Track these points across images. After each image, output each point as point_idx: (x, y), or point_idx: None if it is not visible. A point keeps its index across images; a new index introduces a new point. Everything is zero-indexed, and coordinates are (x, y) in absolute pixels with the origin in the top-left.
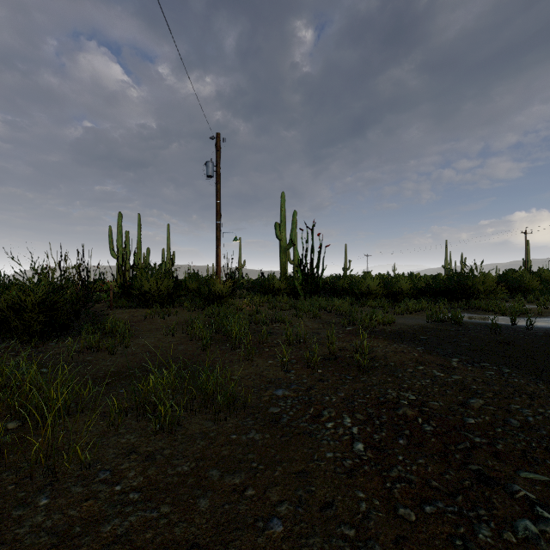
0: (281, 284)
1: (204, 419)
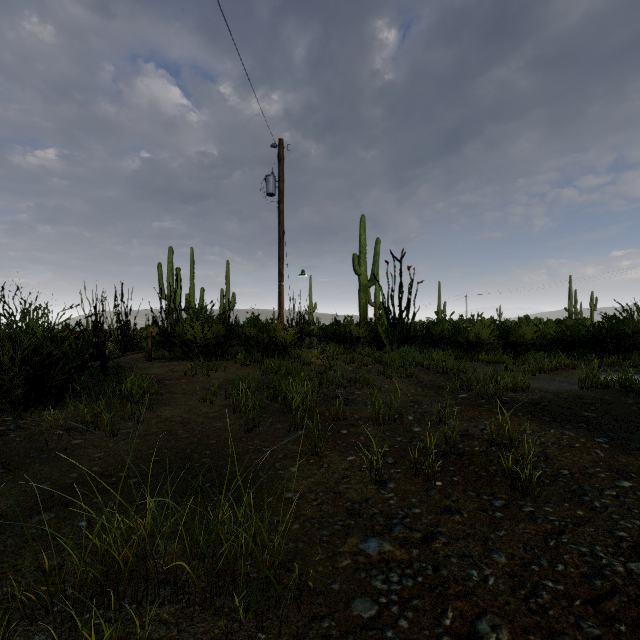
0: (360, 331)
1: None
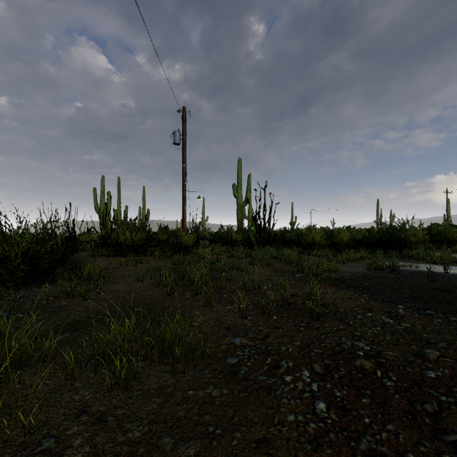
0: (238, 236)
1: (163, 371)
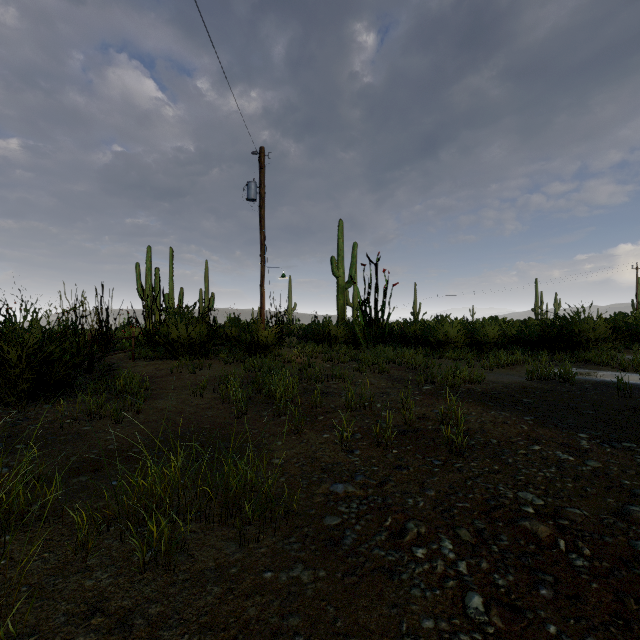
0: (338, 331)
1: (225, 539)
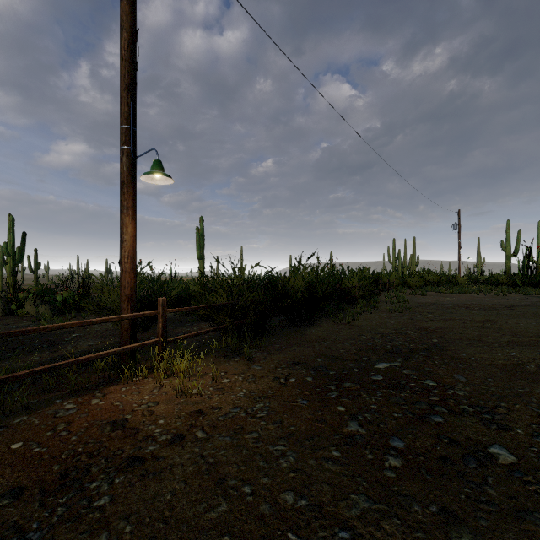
0: (503, 280)
1: (460, 295)
